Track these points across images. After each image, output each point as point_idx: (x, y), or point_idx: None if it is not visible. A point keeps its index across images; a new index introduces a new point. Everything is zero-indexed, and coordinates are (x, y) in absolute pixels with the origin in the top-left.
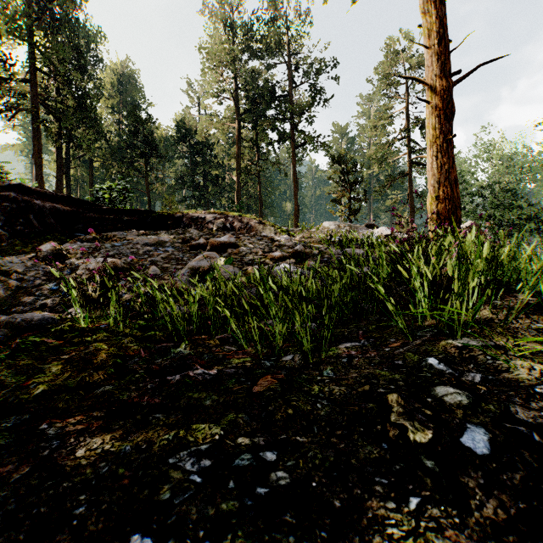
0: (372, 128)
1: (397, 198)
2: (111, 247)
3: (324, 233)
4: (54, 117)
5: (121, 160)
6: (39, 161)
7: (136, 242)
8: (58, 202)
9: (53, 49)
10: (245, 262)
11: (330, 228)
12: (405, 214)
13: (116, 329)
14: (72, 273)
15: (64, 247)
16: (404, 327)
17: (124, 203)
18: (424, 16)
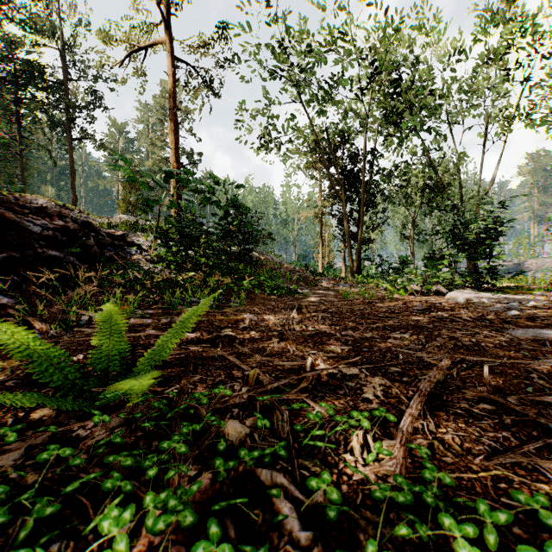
0: (150, 143)
1: None
2: None
3: (122, 220)
4: None
5: None
6: None
7: None
8: None
9: None
10: None
11: (125, 218)
12: None
13: None
14: None
15: None
16: None
17: None
18: (170, 134)
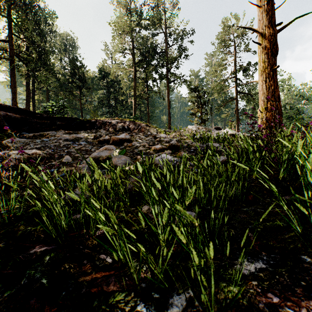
0: (214, 72)
1: (229, 113)
2: (40, 141)
3: (189, 133)
4: (23, 63)
5: (65, 90)
6: (14, 90)
7: (59, 138)
8: (11, 111)
9: (22, 22)
10: (135, 152)
11: (193, 129)
12: (234, 122)
13: (3, 221)
14: (4, 161)
15: (6, 141)
16: (302, 231)
17: (63, 114)
18: None
